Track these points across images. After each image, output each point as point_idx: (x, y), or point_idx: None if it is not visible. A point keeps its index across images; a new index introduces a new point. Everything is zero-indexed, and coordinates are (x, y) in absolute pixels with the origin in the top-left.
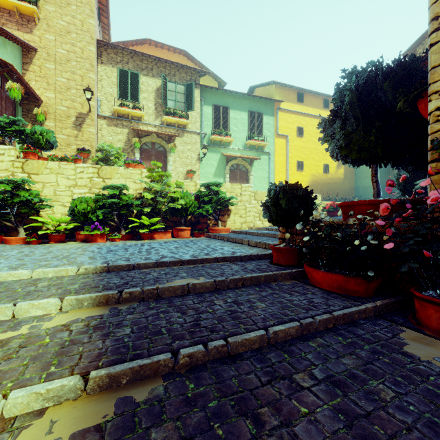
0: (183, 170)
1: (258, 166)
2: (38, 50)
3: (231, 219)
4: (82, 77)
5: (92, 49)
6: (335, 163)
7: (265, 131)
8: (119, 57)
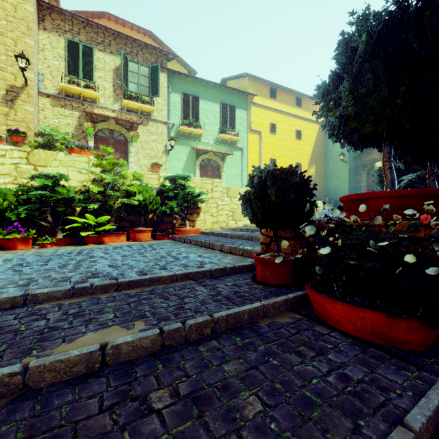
0: (147, 163)
1: (230, 162)
2: None
3: (201, 218)
4: (15, 41)
5: (29, 8)
6: (307, 163)
7: (238, 126)
8: (68, 25)
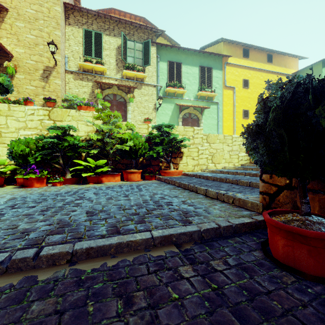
0: (141, 118)
1: (207, 114)
2: (9, 10)
3: (183, 162)
4: (49, 34)
5: (58, 9)
6: None
7: (214, 84)
8: (85, 19)
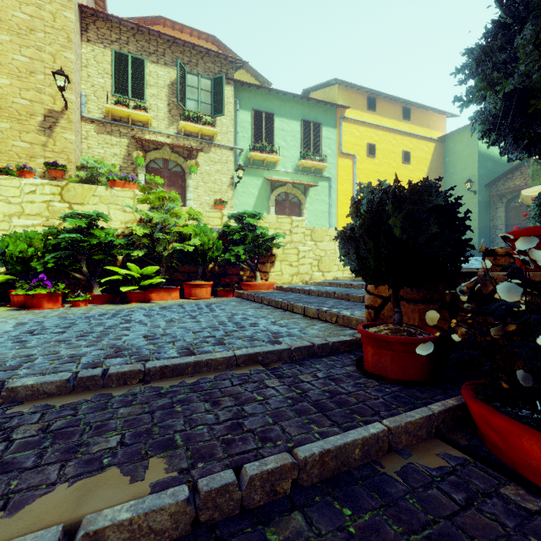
0: (209, 199)
1: (314, 195)
2: None
3: (276, 269)
4: (54, 56)
5: (69, 15)
6: None
7: (325, 148)
8: (115, 34)
